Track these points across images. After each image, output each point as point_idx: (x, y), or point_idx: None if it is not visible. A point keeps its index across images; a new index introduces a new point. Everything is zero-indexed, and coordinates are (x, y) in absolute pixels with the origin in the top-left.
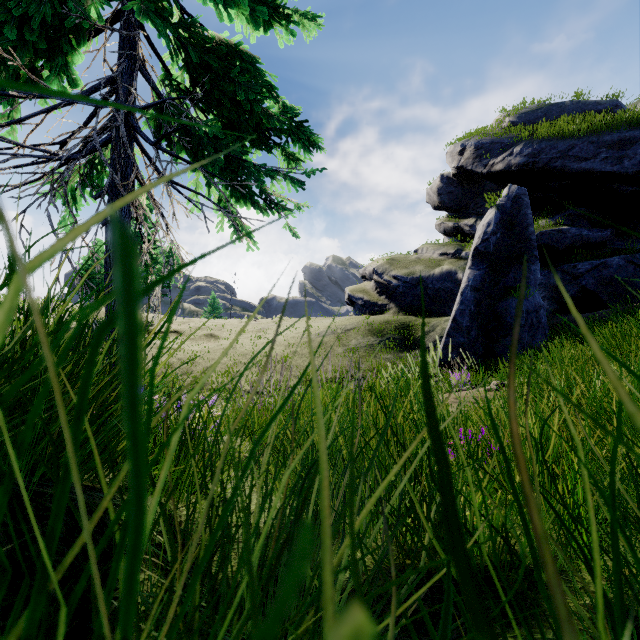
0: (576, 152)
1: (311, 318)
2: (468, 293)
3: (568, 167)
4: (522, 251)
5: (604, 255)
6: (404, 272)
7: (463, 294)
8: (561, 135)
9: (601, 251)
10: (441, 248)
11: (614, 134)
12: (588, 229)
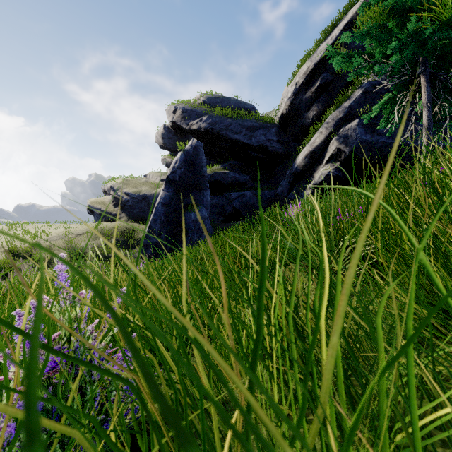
0: (232, 128)
1: (53, 224)
2: (160, 207)
3: (229, 136)
4: (199, 182)
5: (246, 189)
6: (133, 190)
7: (156, 208)
8: (226, 116)
9: (245, 187)
10: (162, 176)
11: (249, 122)
12: (239, 174)
